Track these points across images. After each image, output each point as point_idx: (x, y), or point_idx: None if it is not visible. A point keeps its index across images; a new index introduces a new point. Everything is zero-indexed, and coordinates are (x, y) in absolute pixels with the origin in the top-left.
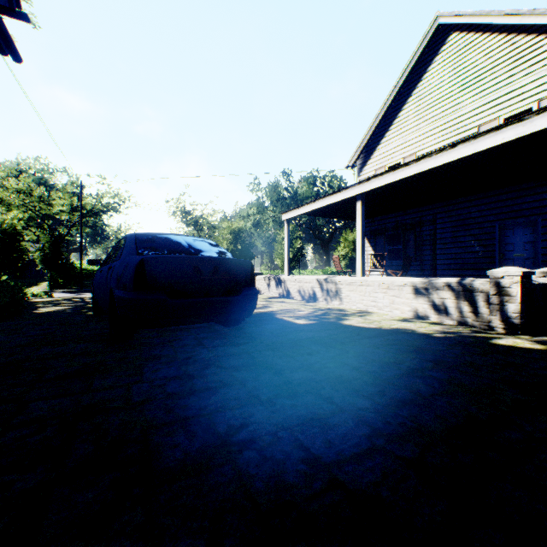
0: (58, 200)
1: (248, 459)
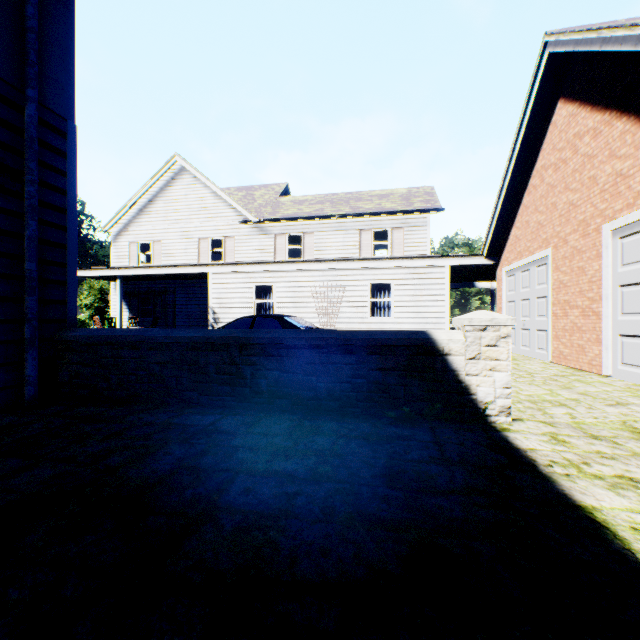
0: None
1: None
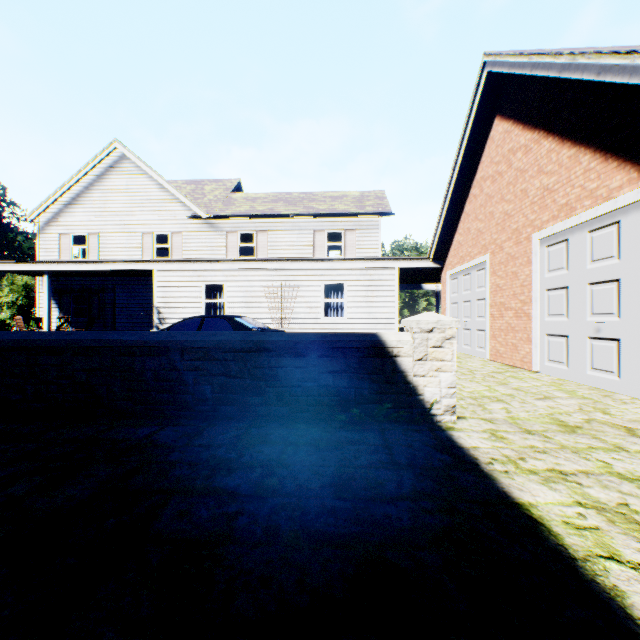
0: None
1: None
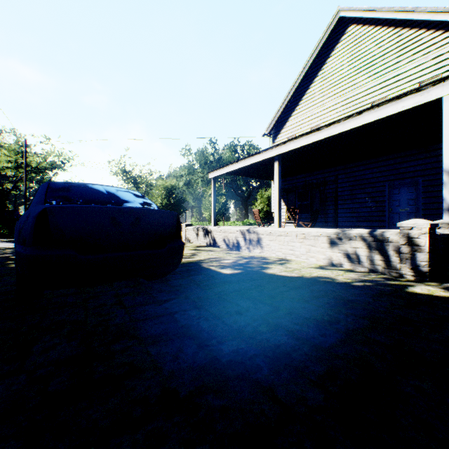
0: (3, 157)
1: None
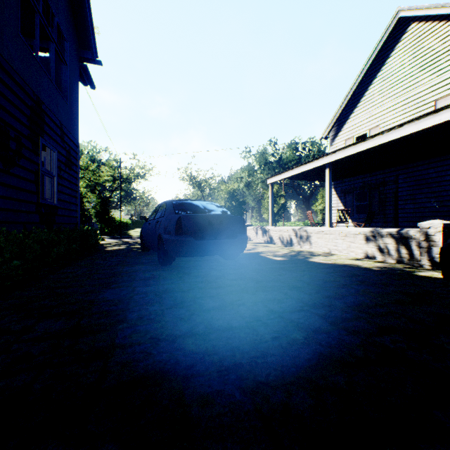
0: (105, 172)
1: (241, 309)
